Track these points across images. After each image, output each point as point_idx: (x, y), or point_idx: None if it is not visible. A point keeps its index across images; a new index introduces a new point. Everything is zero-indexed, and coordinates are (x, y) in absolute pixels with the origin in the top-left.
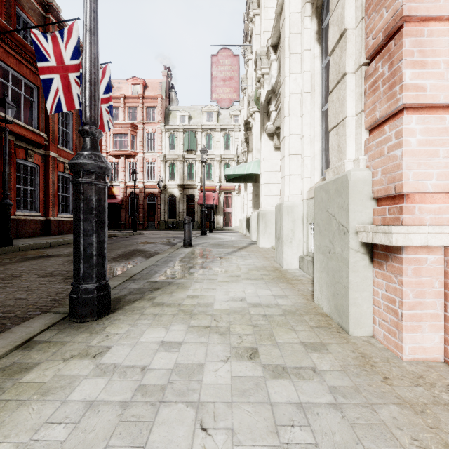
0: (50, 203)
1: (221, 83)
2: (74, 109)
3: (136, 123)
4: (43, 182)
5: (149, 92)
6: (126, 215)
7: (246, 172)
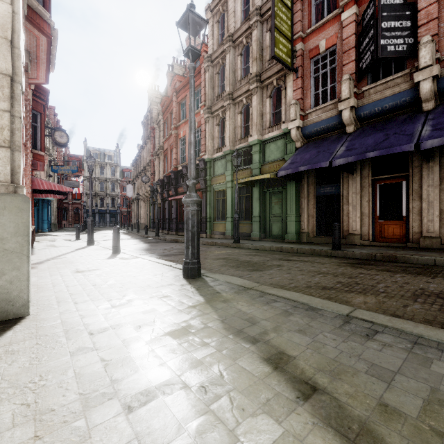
0: None
1: None
2: None
3: None
4: None
5: None
6: None
7: None
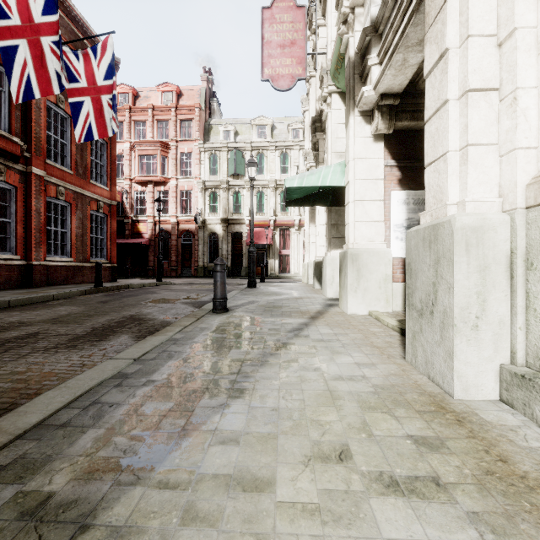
0: (34, 241)
1: (277, 50)
2: (49, 93)
3: (168, 141)
4: (23, 211)
5: (184, 102)
6: (155, 259)
7: (321, 183)
